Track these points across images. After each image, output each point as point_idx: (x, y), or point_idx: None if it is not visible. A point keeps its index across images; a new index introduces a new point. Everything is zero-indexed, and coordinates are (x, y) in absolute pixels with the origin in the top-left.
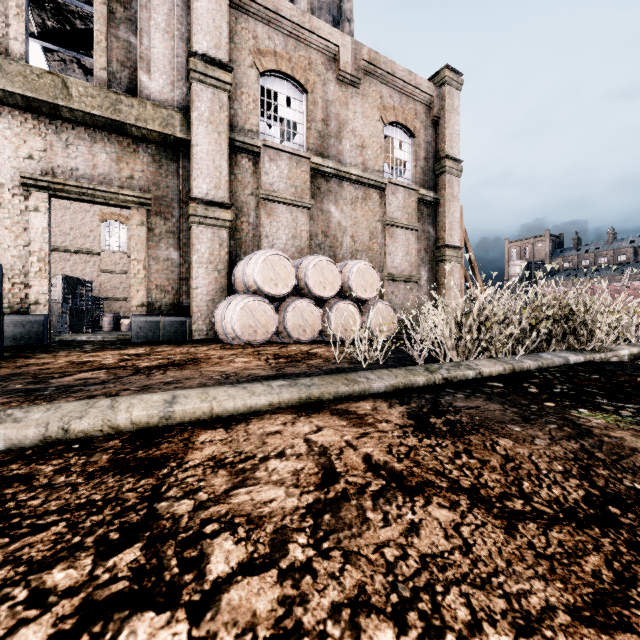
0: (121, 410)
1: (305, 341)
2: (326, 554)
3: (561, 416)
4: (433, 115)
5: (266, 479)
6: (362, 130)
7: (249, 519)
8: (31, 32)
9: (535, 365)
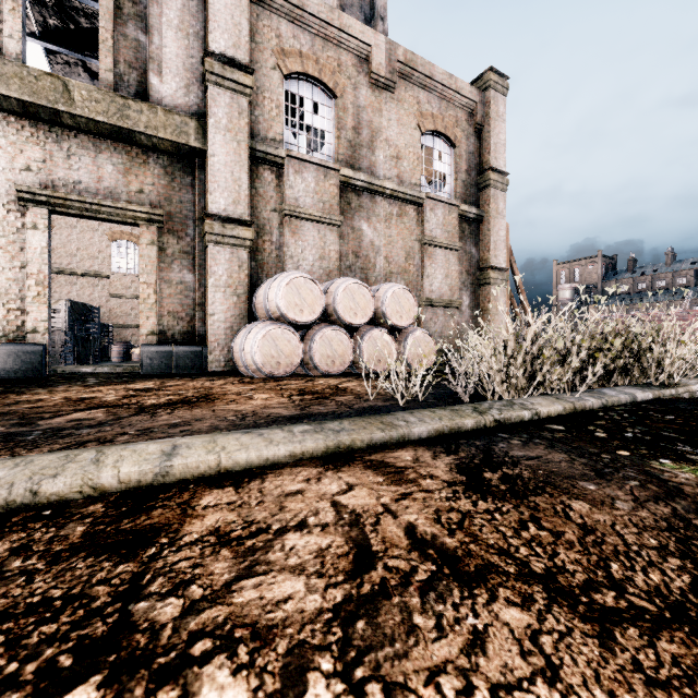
0: (107, 465)
1: (334, 374)
2: (360, 689)
3: (641, 469)
4: (476, 123)
5: (281, 564)
6: (397, 139)
7: (255, 631)
8: (31, 32)
9: (599, 403)
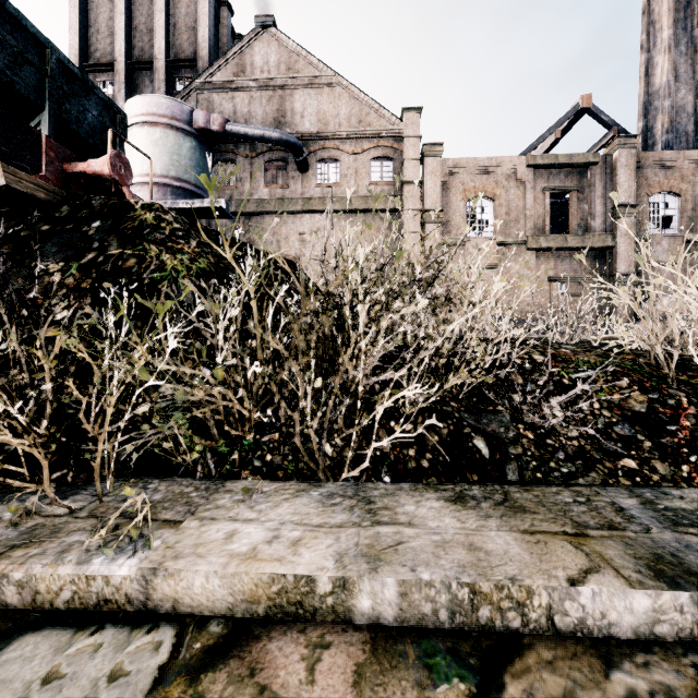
0: None
1: None
2: None
3: None
4: None
5: None
6: None
7: None
8: None
9: None
